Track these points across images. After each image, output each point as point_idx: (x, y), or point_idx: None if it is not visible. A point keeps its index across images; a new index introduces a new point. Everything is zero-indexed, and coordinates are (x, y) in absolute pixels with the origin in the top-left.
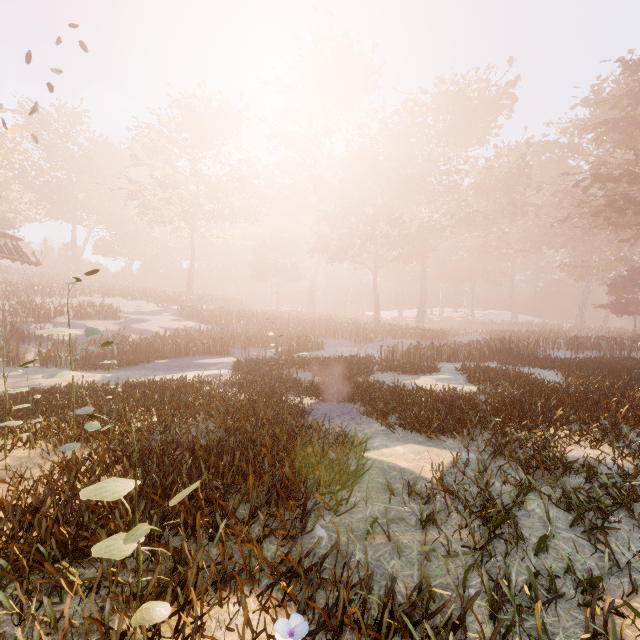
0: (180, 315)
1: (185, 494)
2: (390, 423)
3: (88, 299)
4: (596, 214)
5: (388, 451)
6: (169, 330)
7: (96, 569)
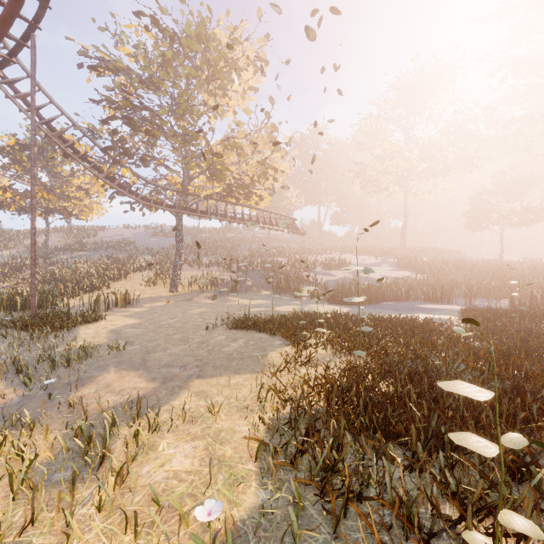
0: (396, 266)
1: None
2: None
3: (329, 256)
4: None
5: None
6: (388, 278)
7: (403, 452)
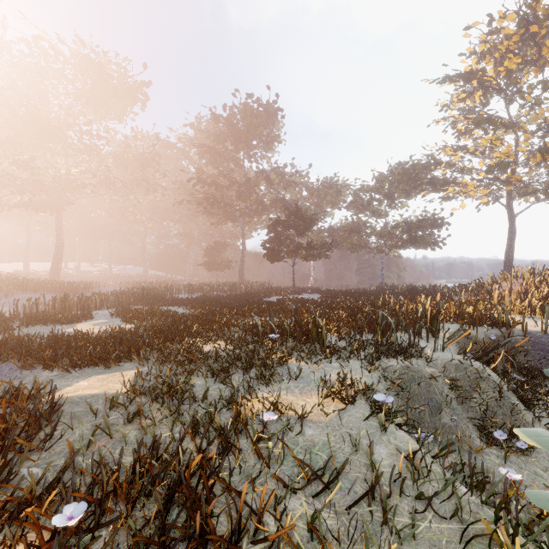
0: None
1: None
2: (67, 365)
3: None
4: (200, 203)
5: (73, 388)
6: None
7: None
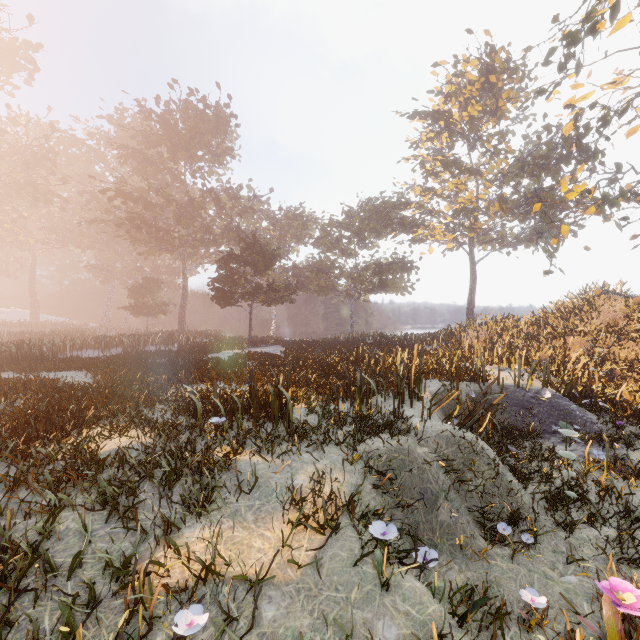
0: None
1: None
2: None
3: None
4: (120, 225)
5: None
6: None
7: None
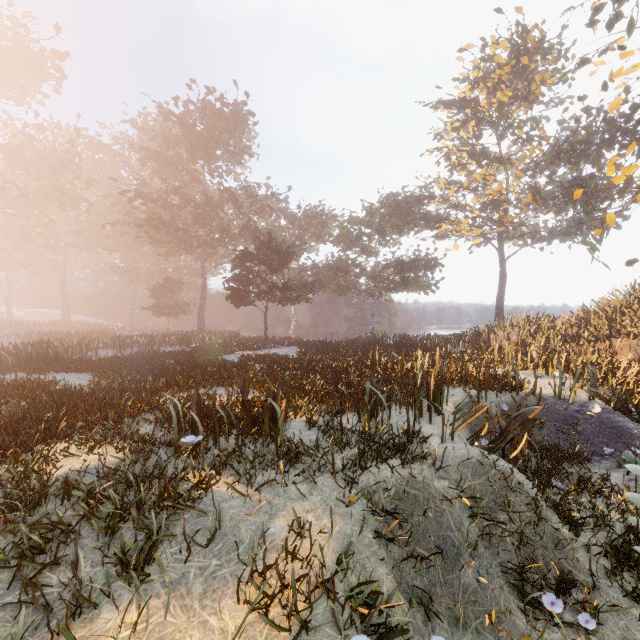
0: None
1: None
2: None
3: None
4: (139, 226)
5: None
6: None
7: None
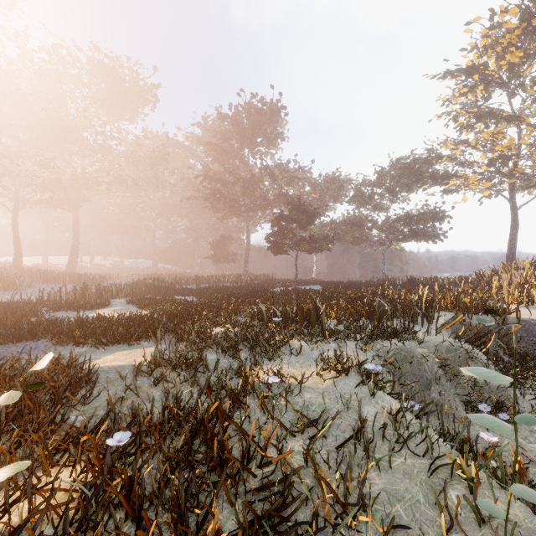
0: None
1: (47, 360)
2: (95, 342)
3: None
4: (207, 199)
5: (101, 360)
6: None
7: None
